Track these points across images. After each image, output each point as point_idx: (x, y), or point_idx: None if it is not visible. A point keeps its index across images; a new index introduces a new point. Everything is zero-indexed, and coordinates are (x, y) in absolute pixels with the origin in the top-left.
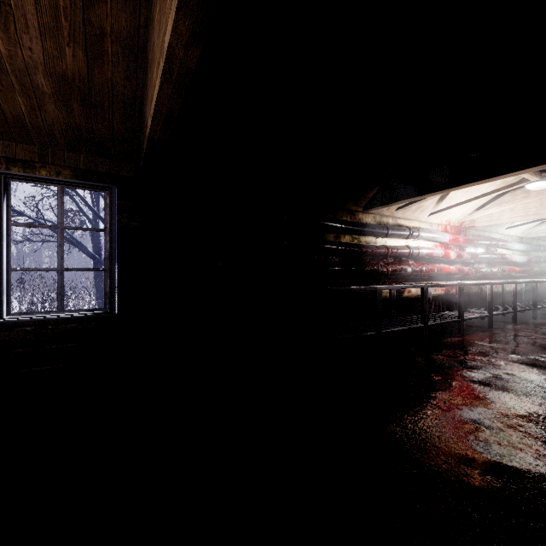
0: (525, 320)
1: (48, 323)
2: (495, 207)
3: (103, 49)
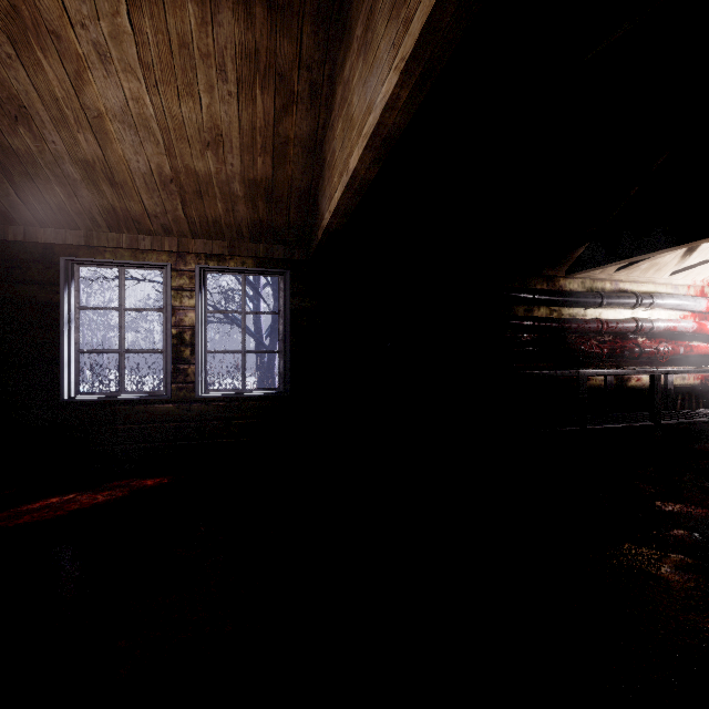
0: None
1: (235, 400)
2: None
3: (287, 153)
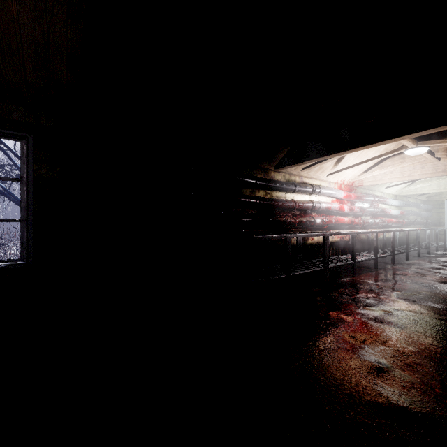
0: (401, 261)
1: None
2: (379, 170)
3: None
